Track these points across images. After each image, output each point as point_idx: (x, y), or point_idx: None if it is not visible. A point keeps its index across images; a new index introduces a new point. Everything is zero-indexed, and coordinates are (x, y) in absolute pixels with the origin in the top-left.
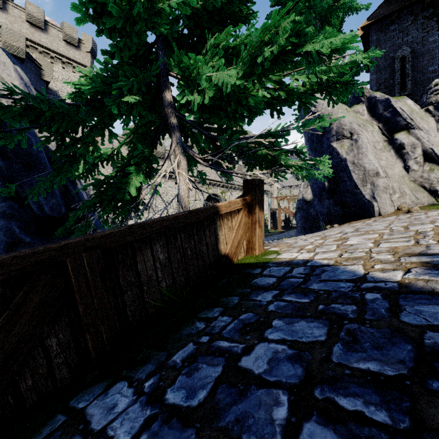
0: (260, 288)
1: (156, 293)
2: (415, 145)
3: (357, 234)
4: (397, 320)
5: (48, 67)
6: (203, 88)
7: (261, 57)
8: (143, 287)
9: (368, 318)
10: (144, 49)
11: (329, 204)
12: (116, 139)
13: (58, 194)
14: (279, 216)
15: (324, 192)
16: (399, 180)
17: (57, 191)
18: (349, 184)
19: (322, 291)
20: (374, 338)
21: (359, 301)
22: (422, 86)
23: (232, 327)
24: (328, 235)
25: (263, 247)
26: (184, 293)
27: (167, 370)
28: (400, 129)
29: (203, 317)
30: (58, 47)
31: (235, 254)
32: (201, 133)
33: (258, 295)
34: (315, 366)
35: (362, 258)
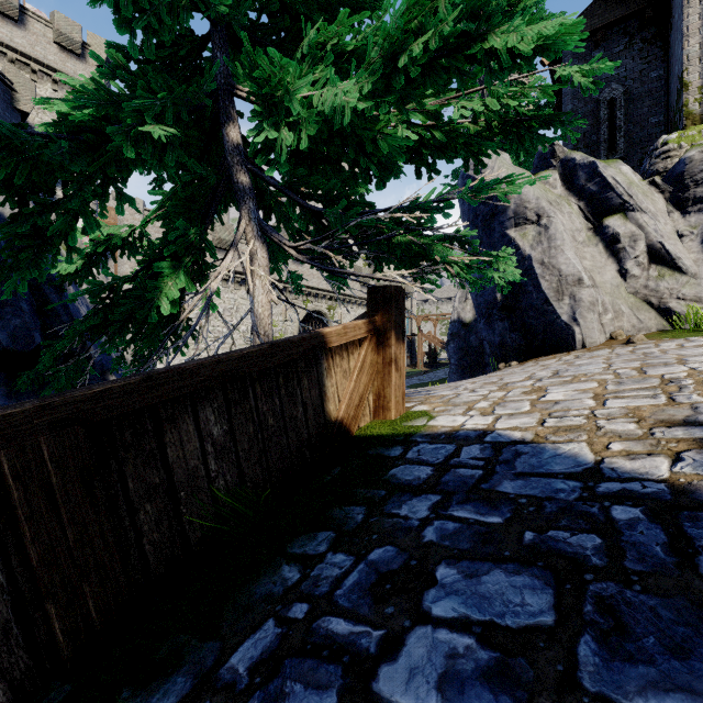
0: (405, 488)
1: (206, 502)
2: (635, 237)
3: (559, 381)
4: (697, 576)
5: (26, 87)
6: (297, 118)
7: (406, 57)
8: (177, 492)
9: (634, 569)
10: (189, 46)
11: (503, 329)
12: (134, 208)
13: (27, 309)
14: (420, 346)
15: (496, 309)
16: (612, 291)
17: (25, 304)
18: (536, 296)
19: (523, 499)
20: (662, 624)
21: (603, 525)
22: (641, 147)
23: (354, 581)
24: (511, 383)
25: (403, 406)
26: (261, 498)
27: (215, 695)
28: (612, 212)
29: (296, 555)
30: (45, 54)
31: (355, 419)
32: (293, 202)
33: (402, 505)
34: (547, 702)
35: (583, 430)
